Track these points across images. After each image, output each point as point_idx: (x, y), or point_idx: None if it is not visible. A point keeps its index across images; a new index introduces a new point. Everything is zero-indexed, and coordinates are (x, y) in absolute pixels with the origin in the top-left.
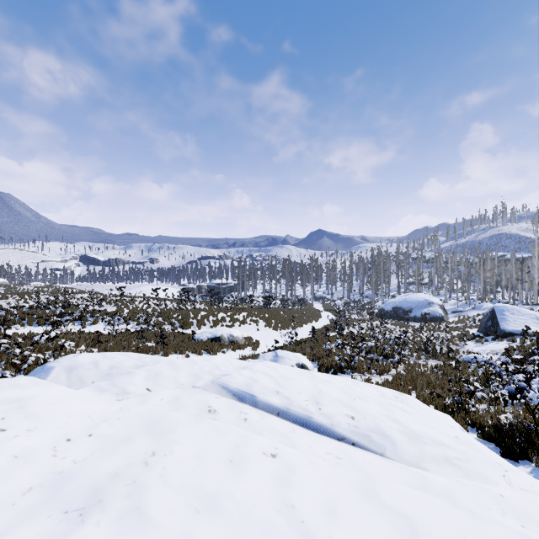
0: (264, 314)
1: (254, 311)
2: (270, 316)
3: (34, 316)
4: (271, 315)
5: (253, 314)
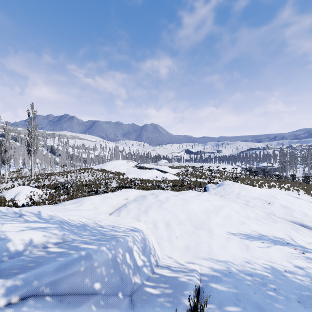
0: (303, 186)
1: (295, 184)
2: (308, 188)
3: (193, 175)
4: (309, 187)
5: (294, 185)
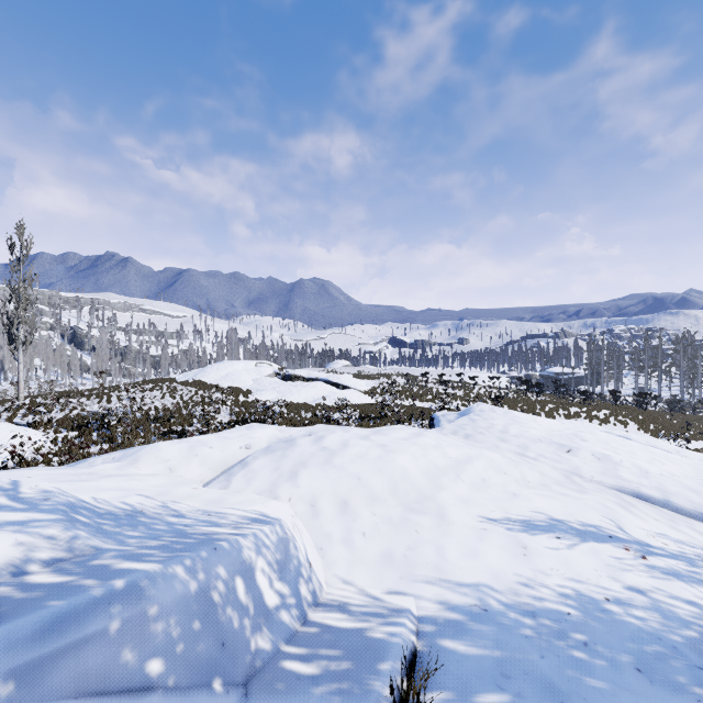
0: (635, 415)
1: (620, 410)
2: (646, 418)
3: (407, 393)
4: (648, 417)
5: (618, 413)
